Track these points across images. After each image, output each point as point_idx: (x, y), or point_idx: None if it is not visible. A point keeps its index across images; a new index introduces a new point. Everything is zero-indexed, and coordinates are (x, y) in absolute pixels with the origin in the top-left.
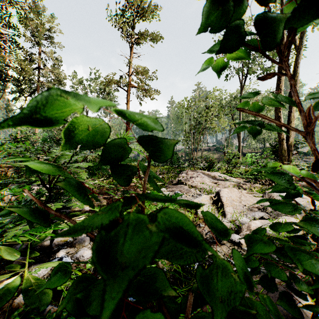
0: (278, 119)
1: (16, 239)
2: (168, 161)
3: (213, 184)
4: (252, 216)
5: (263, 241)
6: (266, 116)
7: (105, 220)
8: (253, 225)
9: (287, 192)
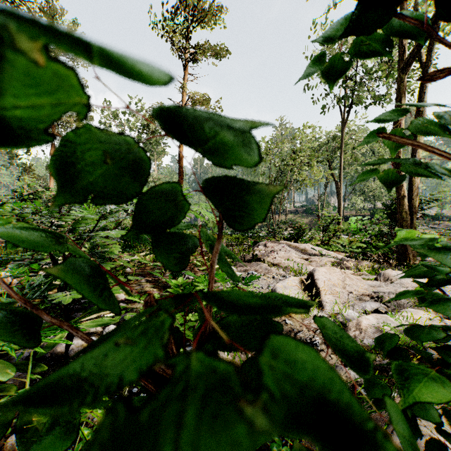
0: (397, 167)
1: (9, 347)
2: None
3: (303, 260)
4: (362, 308)
5: (426, 376)
6: (426, 147)
7: (120, 370)
8: (365, 322)
9: (429, 277)
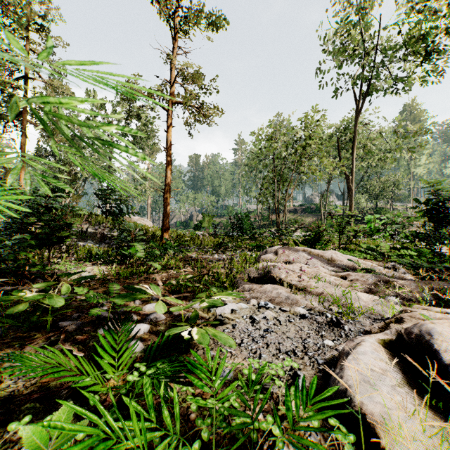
0: None
1: None
2: (236, 227)
3: (339, 279)
4: None
5: None
6: None
7: None
8: None
9: None
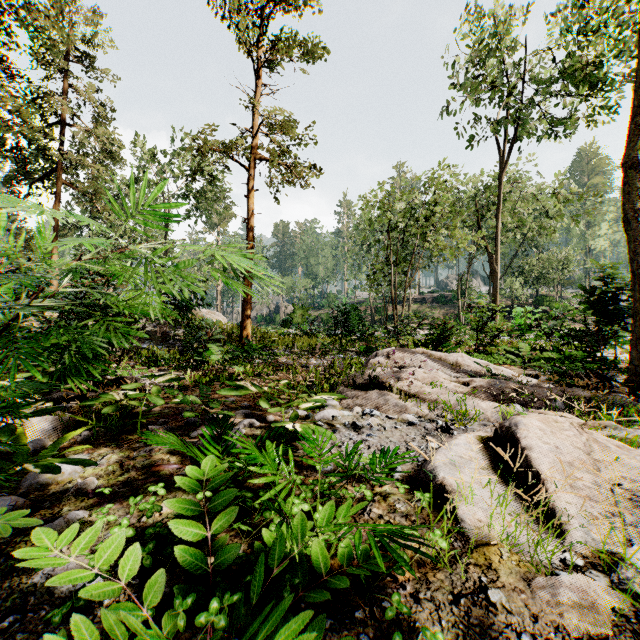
0: (634, 217)
1: None
2: (340, 324)
3: (460, 386)
4: None
5: None
6: None
7: None
8: None
9: None
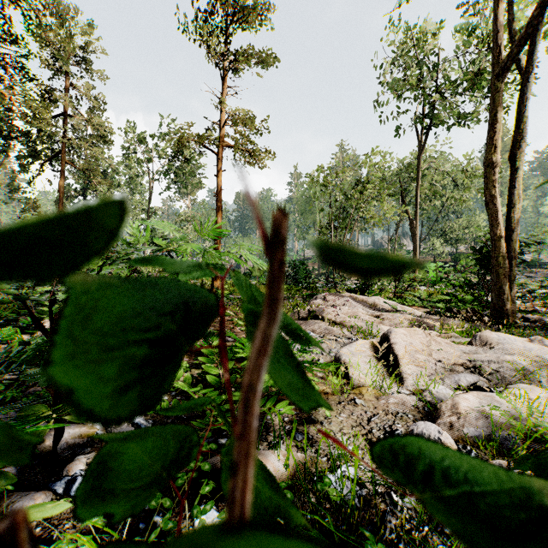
0: (492, 200)
1: None
2: (290, 276)
3: (372, 318)
4: (455, 382)
5: None
6: None
7: None
8: (463, 404)
9: None
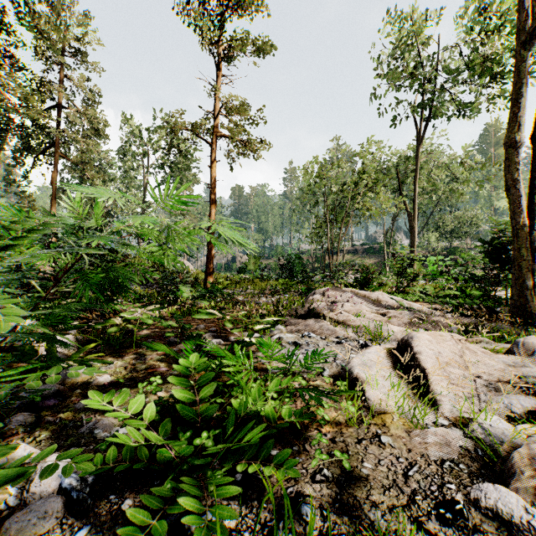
0: (513, 185)
1: None
2: (286, 270)
3: (378, 316)
4: (505, 407)
5: None
6: None
7: None
8: None
9: None
